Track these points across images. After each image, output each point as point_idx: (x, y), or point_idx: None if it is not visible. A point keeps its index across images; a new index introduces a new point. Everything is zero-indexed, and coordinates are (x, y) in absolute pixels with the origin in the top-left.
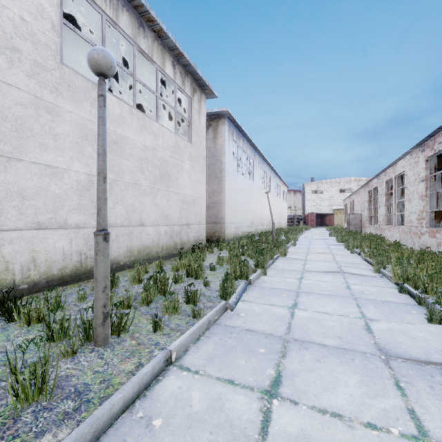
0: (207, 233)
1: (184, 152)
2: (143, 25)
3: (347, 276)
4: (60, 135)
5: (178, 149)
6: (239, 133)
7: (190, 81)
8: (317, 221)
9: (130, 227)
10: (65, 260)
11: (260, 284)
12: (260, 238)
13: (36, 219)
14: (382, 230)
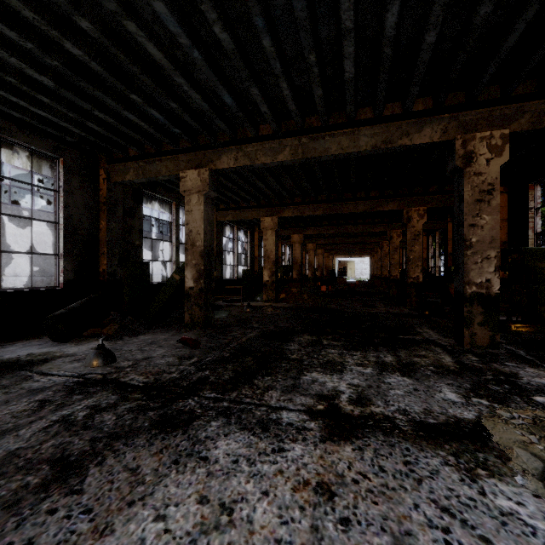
0: None
1: None
2: (18, 151)
3: None
4: None
5: None
6: (154, 198)
7: None
8: None
9: (4, 277)
10: None
11: None
12: None
13: None
14: None
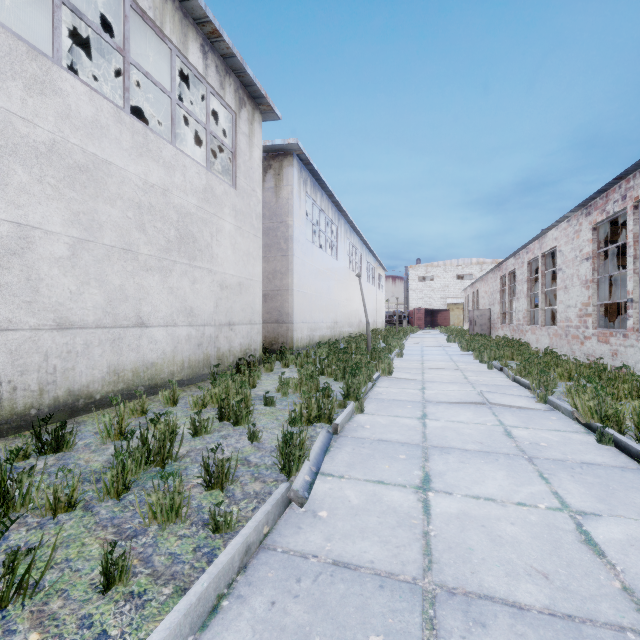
0: (265, 339)
1: (224, 203)
2: None
3: (498, 410)
4: None
5: (212, 196)
6: (316, 183)
7: (234, 86)
8: (426, 320)
9: (115, 329)
10: None
11: (353, 431)
12: (348, 346)
13: None
14: (522, 332)
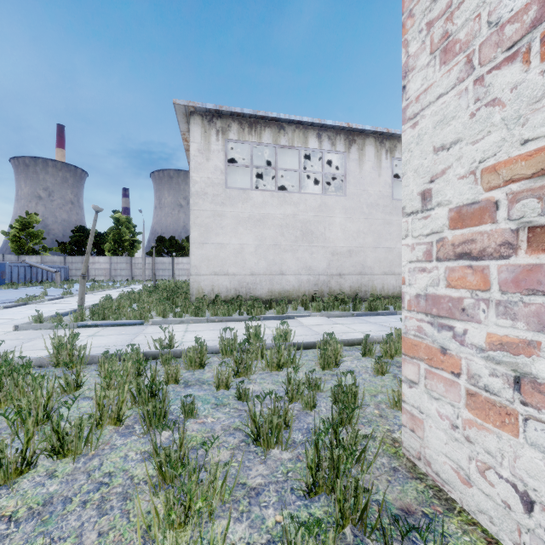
0: None
1: None
2: None
3: None
4: (392, 232)
5: None
6: None
7: None
8: None
9: None
10: (394, 289)
11: None
12: None
13: (384, 271)
14: None
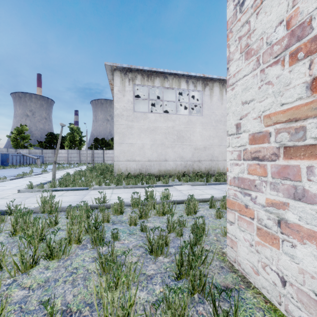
0: None
1: None
2: None
3: None
4: None
5: None
6: None
7: None
8: None
9: None
10: None
11: None
12: None
13: (224, 158)
14: None
